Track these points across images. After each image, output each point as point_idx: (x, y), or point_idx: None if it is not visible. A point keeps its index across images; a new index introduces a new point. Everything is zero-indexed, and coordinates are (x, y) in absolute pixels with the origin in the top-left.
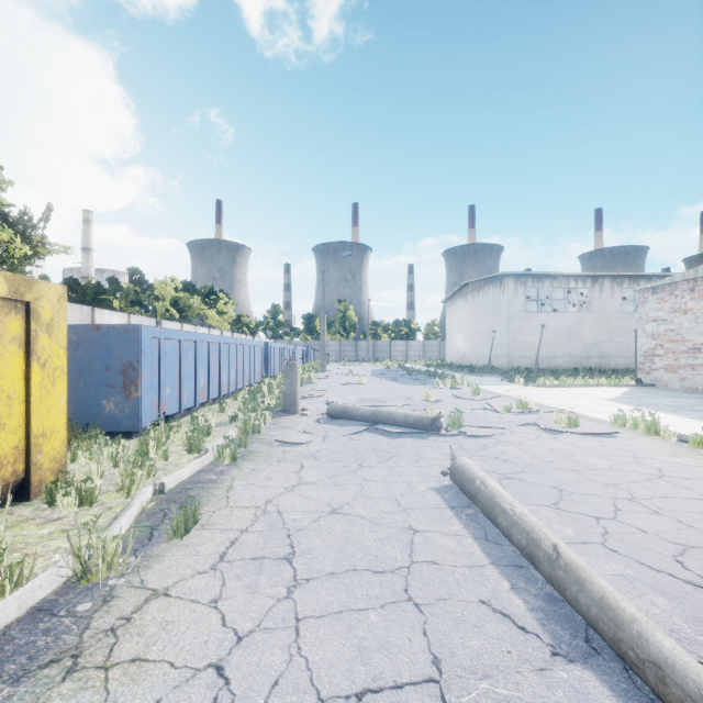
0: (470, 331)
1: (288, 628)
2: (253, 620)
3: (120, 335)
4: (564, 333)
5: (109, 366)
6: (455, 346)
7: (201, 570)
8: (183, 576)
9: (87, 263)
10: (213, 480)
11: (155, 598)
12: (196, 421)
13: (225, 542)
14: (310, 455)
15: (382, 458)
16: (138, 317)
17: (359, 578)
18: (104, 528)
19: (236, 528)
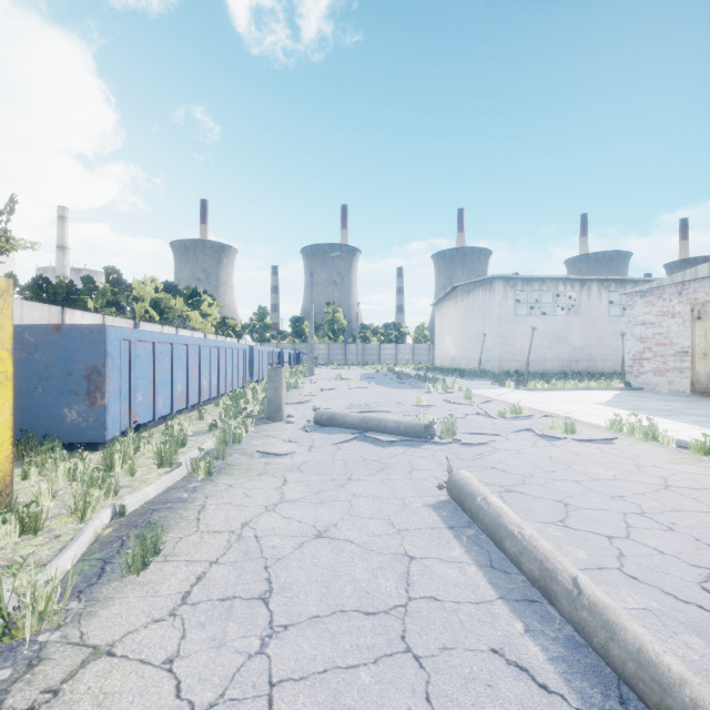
0: (460, 334)
1: (259, 698)
2: (215, 687)
3: (83, 336)
4: (552, 336)
5: (71, 370)
6: (445, 349)
7: (157, 617)
8: (135, 626)
9: (62, 262)
10: (184, 499)
11: (95, 659)
12: (170, 430)
13: (190, 577)
14: (294, 467)
15: (373, 470)
16: (114, 319)
17: (348, 622)
18: (47, 563)
19: (205, 559)
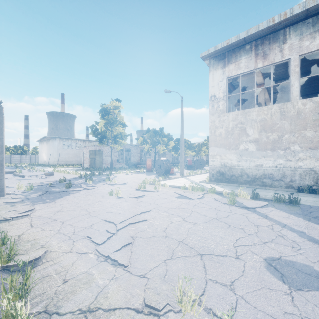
0: (47, 153)
1: None
2: None
3: None
4: (75, 155)
5: None
6: (42, 158)
7: None
8: None
9: None
10: None
11: None
12: None
13: None
14: None
15: None
16: None
17: None
18: None
19: None
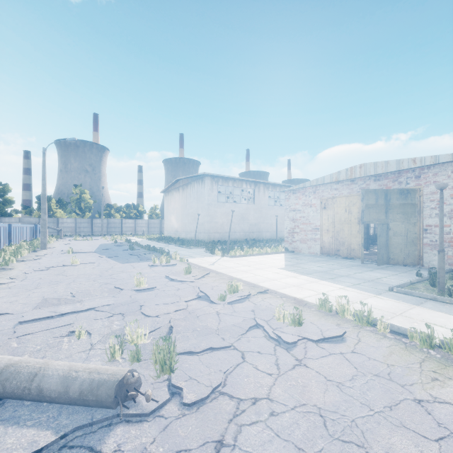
0: (181, 213)
1: None
2: None
3: None
4: (240, 217)
5: None
6: (170, 224)
7: None
8: None
9: None
10: None
11: None
12: None
13: None
14: None
15: None
16: None
17: None
18: None
19: None
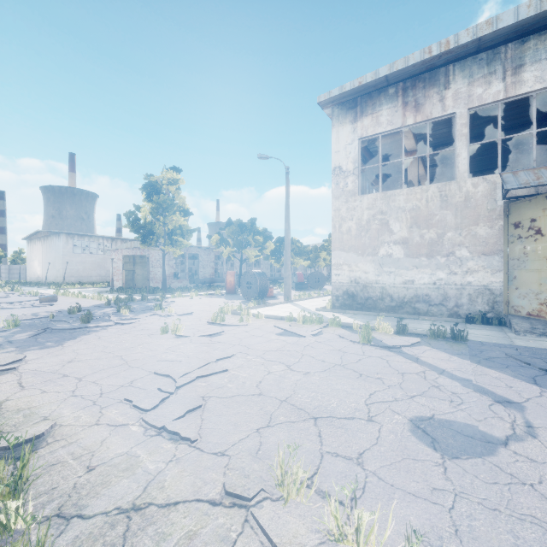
0: (43, 261)
1: None
2: None
3: None
4: (96, 265)
5: None
6: (33, 270)
7: None
8: None
9: None
10: None
11: None
12: None
13: None
14: None
15: None
16: None
17: None
18: None
19: None
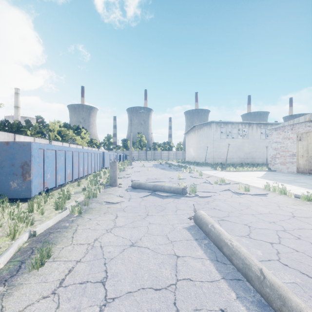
0: (196, 147)
1: None
2: None
3: (20, 147)
4: (236, 148)
5: (14, 163)
6: (190, 153)
7: (45, 295)
8: (32, 301)
9: (17, 113)
10: (66, 226)
11: None
12: (63, 191)
13: (65, 270)
14: (121, 209)
15: (158, 210)
16: (39, 139)
17: (146, 295)
18: None
19: (74, 260)
